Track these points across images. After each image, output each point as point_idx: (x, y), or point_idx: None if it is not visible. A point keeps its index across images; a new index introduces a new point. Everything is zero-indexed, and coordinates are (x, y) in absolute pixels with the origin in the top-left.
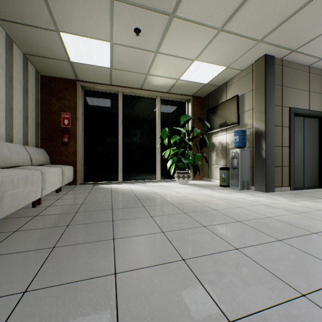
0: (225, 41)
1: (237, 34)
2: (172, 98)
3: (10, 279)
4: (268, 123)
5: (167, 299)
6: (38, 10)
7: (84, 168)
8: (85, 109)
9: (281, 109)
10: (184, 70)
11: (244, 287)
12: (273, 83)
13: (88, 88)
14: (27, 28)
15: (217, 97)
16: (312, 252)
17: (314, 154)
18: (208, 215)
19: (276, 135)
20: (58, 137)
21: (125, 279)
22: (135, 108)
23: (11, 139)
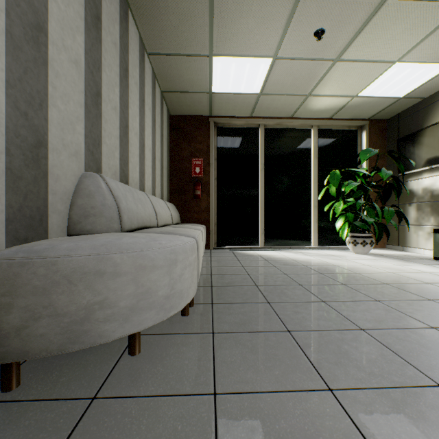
0: None
1: None
2: (335, 126)
3: (287, 368)
4: None
5: None
6: (197, 33)
7: (216, 228)
8: (217, 152)
9: None
10: (371, 81)
11: None
12: None
13: (221, 125)
14: (176, 59)
15: (420, 116)
16: None
17: None
18: None
19: None
20: (189, 189)
21: None
22: (280, 146)
23: (154, 193)
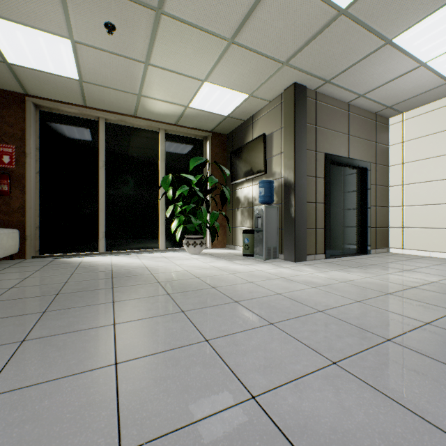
0: (241, 58)
1: (255, 51)
2: (183, 133)
3: None
4: (299, 171)
5: (42, 431)
6: None
7: (40, 233)
8: (42, 141)
9: (315, 155)
10: (193, 94)
11: (179, 396)
12: (305, 121)
13: (47, 108)
14: None
15: (243, 135)
16: (301, 337)
17: (355, 213)
18: (199, 296)
19: (309, 188)
20: None
21: None
22: (126, 144)
23: None
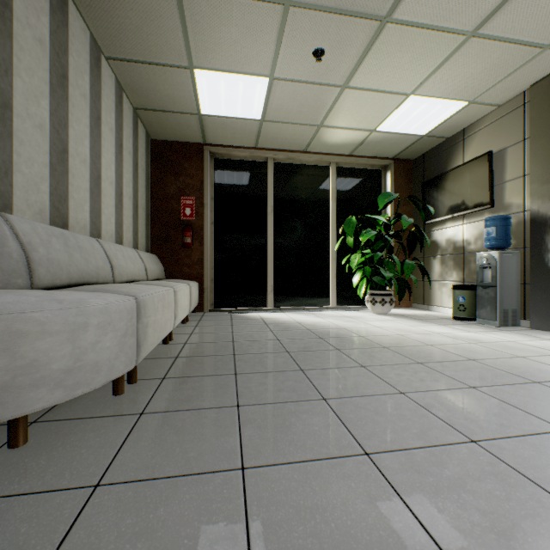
0: (477, 54)
1: (503, 39)
2: (357, 164)
3: (208, 448)
4: None
5: (490, 504)
6: (169, 38)
7: (213, 286)
8: (215, 190)
9: None
10: (388, 114)
11: None
12: None
13: (219, 155)
14: (147, 68)
15: (443, 158)
16: None
17: None
18: (466, 369)
19: None
20: (176, 236)
21: (390, 464)
22: (293, 185)
23: (121, 239)
